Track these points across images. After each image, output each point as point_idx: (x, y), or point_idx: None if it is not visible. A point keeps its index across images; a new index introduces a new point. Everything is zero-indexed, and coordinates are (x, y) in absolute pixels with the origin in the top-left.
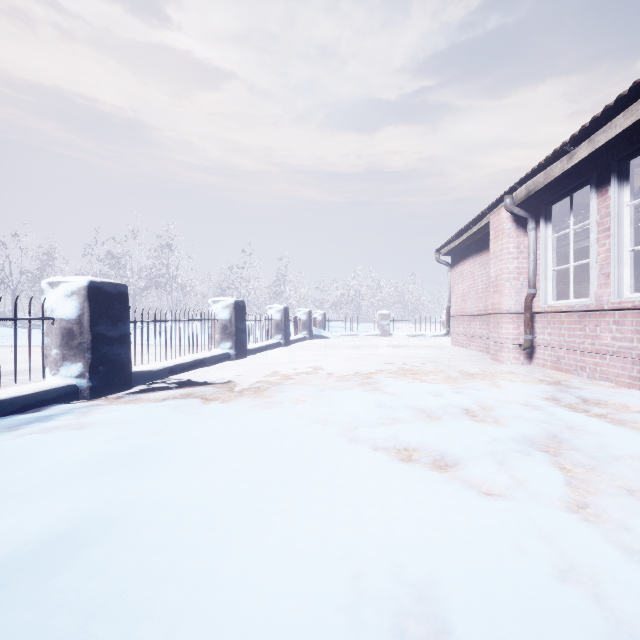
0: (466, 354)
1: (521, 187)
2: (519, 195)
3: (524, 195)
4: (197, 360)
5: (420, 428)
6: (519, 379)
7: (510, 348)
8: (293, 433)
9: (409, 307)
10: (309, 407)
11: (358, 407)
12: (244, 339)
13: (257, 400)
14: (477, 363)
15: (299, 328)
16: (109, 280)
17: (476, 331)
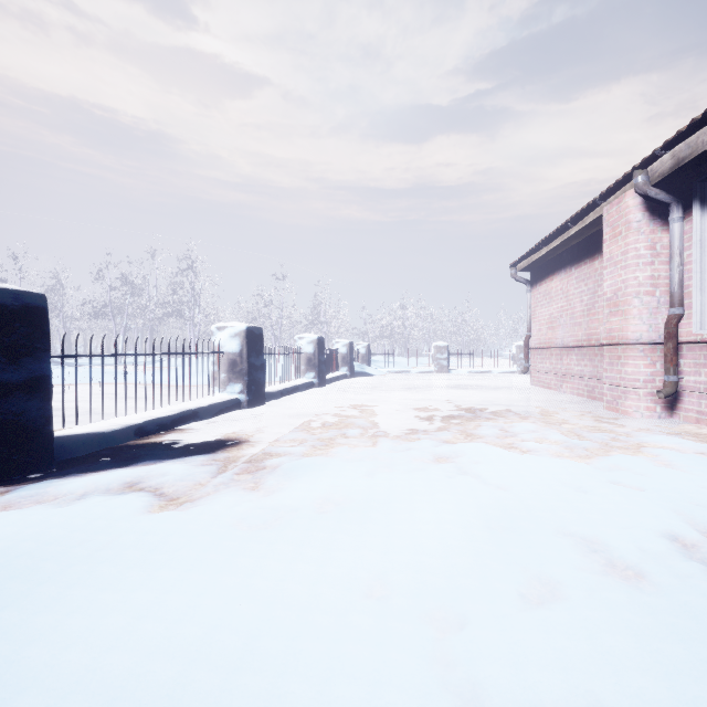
0: (560, 399)
1: (662, 156)
2: (658, 169)
3: (669, 167)
4: (186, 411)
5: (639, 642)
6: (689, 449)
7: (640, 394)
8: (298, 665)
9: (464, 339)
10: (346, 530)
11: (447, 535)
12: (261, 379)
13: (249, 503)
14: (589, 415)
15: (337, 363)
16: (5, 285)
17: (571, 368)
